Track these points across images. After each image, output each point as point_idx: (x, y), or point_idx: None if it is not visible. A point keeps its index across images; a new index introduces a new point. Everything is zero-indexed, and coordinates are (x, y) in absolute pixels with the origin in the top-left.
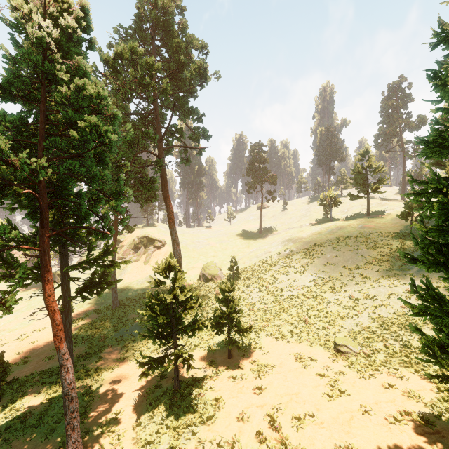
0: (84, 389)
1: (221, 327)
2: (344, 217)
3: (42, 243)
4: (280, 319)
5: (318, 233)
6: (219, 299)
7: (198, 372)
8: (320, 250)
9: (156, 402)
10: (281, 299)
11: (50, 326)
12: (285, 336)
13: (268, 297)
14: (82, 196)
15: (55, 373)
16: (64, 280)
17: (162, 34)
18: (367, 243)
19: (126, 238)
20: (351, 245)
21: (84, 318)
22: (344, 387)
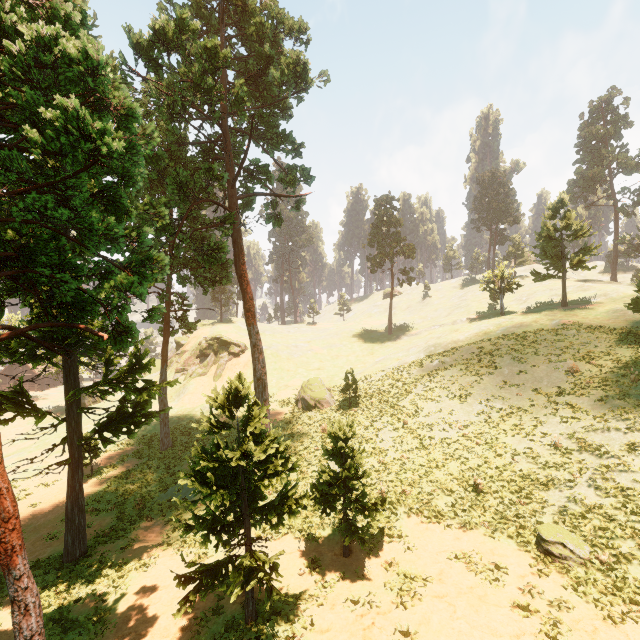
0: (94, 604)
1: (331, 502)
2: (522, 309)
3: None
4: (431, 481)
5: (484, 334)
6: (327, 452)
7: (290, 584)
8: (492, 362)
9: None
10: (430, 443)
11: (65, 478)
12: (443, 514)
13: (408, 439)
14: (76, 267)
15: (54, 567)
16: (70, 413)
17: (236, 17)
18: (573, 350)
19: (189, 341)
20: (544, 354)
21: (117, 466)
22: None
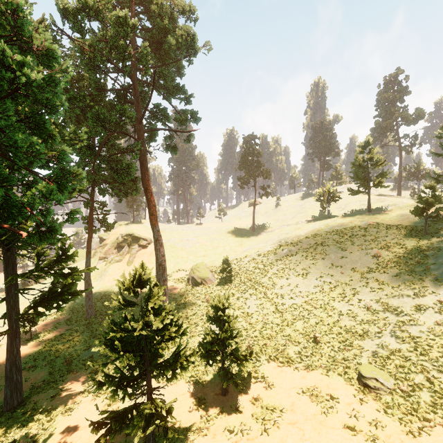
0: None
1: (213, 356)
2: (342, 214)
3: None
4: (284, 336)
5: (317, 231)
6: (210, 318)
7: (182, 419)
8: (323, 250)
9: None
10: (283, 308)
11: None
12: (293, 360)
13: (267, 305)
14: (6, 178)
15: None
16: (9, 294)
17: None
18: (377, 242)
19: (109, 236)
20: (358, 245)
21: (51, 332)
22: None
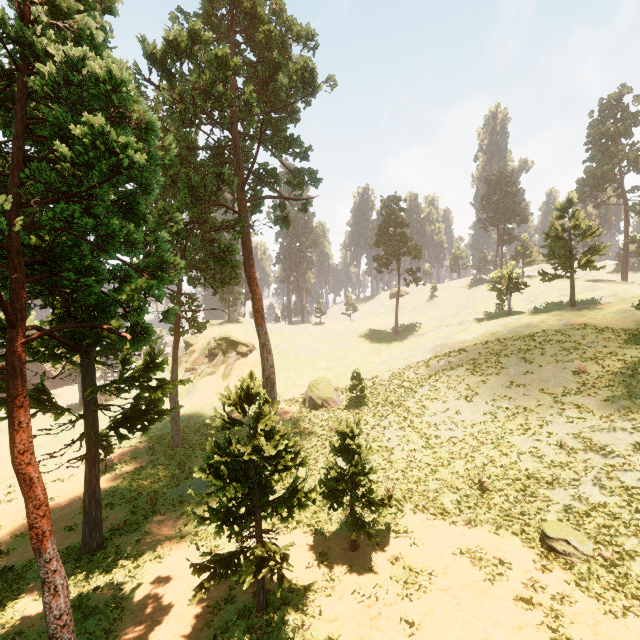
0: (111, 592)
1: (338, 497)
2: (530, 309)
3: (10, 356)
4: (437, 479)
5: (490, 335)
6: (335, 448)
7: (299, 576)
8: (499, 362)
9: (225, 634)
10: (436, 442)
11: (80, 473)
12: (449, 511)
13: (414, 438)
14: (97, 271)
15: (73, 557)
16: (88, 410)
17: (245, 24)
18: (580, 350)
19: (198, 341)
20: (551, 355)
21: (130, 463)
22: (576, 634)
